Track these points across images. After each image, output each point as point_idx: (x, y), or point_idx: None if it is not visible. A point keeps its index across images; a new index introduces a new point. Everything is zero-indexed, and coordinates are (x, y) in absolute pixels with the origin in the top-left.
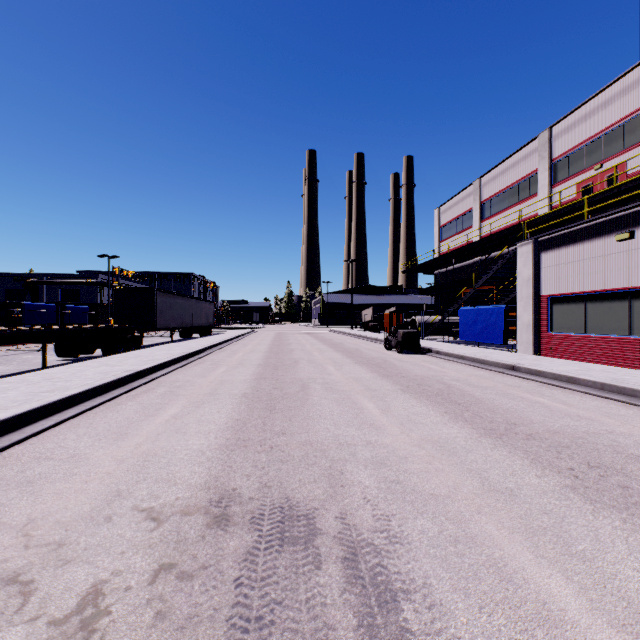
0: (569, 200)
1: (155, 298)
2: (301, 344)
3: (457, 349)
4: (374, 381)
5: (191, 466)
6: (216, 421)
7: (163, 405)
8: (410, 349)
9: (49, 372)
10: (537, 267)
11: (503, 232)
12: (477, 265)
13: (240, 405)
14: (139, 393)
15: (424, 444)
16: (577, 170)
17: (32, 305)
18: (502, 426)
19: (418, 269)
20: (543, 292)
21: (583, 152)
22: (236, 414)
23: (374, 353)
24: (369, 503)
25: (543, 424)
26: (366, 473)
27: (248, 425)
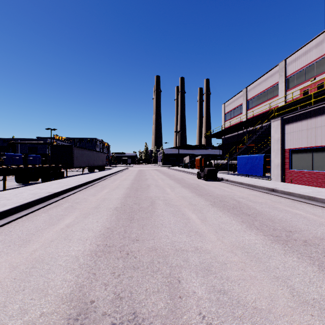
0: (296, 98)
1: (73, 150)
2: (152, 175)
3: (237, 178)
4: (194, 198)
5: (64, 273)
6: (94, 229)
7: (63, 216)
8: (211, 178)
9: (2, 193)
10: (283, 133)
11: (260, 115)
12: (245, 133)
13: (112, 216)
14: (52, 207)
15: (235, 250)
16: (300, 82)
17: (9, 154)
18: (283, 233)
19: (213, 136)
20: (286, 147)
21: (304, 72)
22: (108, 223)
23: (191, 180)
24: (204, 321)
25: (309, 231)
26: (198, 281)
27: (114, 233)
